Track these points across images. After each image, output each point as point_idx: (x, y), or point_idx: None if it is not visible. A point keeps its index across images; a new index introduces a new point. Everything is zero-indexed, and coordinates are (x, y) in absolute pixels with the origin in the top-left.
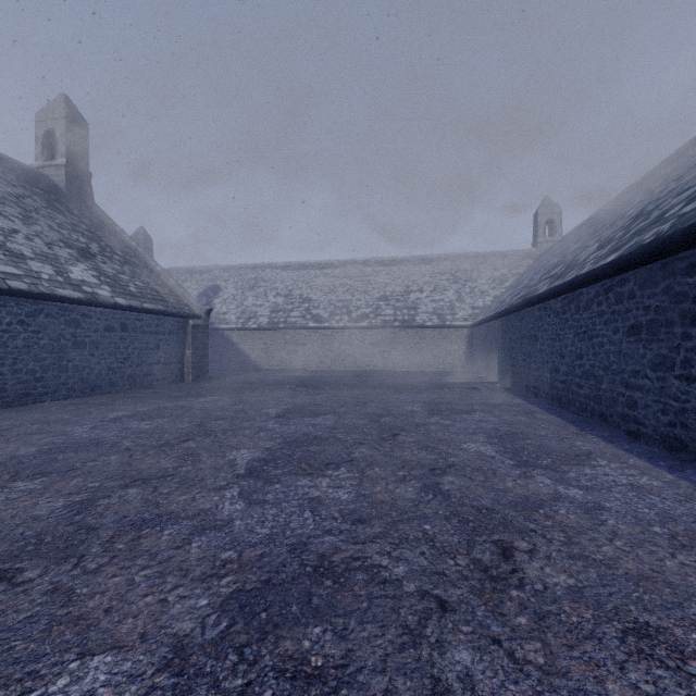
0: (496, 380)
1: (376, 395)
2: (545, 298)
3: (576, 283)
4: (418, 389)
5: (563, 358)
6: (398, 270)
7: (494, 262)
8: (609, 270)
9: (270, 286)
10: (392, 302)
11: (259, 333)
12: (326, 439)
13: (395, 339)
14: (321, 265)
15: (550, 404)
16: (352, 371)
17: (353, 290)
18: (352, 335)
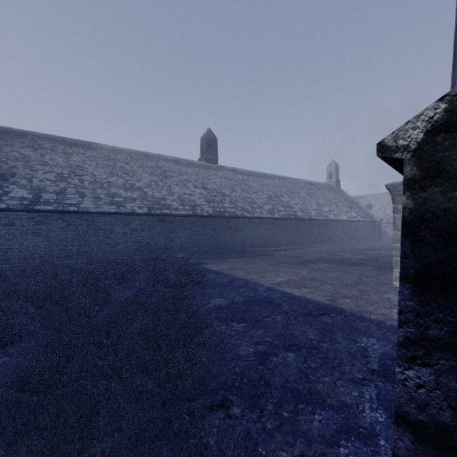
0: None
1: None
2: None
3: None
4: None
5: None
6: None
7: None
8: None
9: None
10: None
11: None
12: None
13: None
14: None
15: None
16: None
17: None
18: None
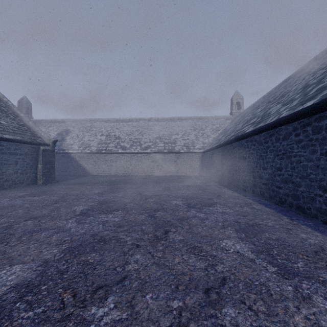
0: (217, 180)
1: (154, 192)
2: (252, 134)
3: (279, 122)
4: (178, 187)
5: (266, 169)
6: (166, 124)
7: (212, 121)
8: (311, 110)
9: (98, 130)
10: (163, 140)
11: (91, 155)
12: (109, 242)
13: (164, 159)
14: (126, 120)
15: (255, 196)
16: (142, 175)
17: (143, 133)
18: (142, 156)
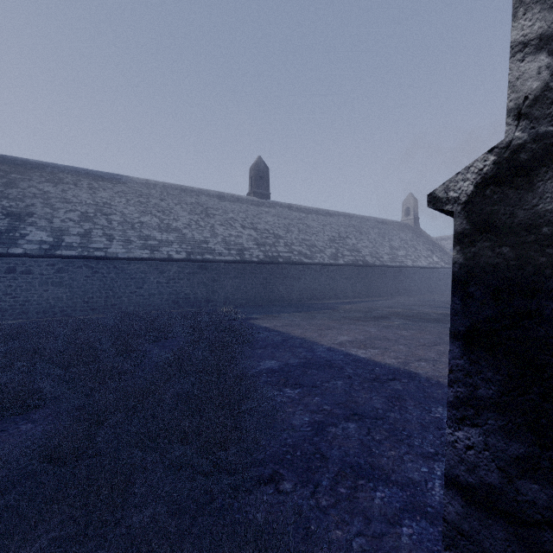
0: None
1: None
2: None
3: None
4: None
5: None
6: None
7: None
8: None
9: None
10: None
11: None
12: None
13: None
14: None
15: None
16: None
17: None
18: None
